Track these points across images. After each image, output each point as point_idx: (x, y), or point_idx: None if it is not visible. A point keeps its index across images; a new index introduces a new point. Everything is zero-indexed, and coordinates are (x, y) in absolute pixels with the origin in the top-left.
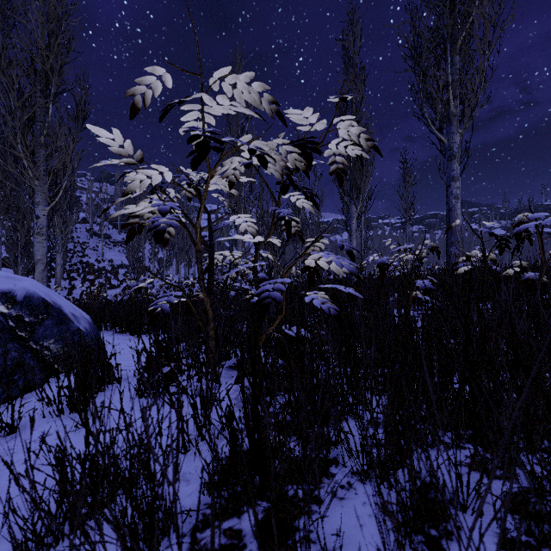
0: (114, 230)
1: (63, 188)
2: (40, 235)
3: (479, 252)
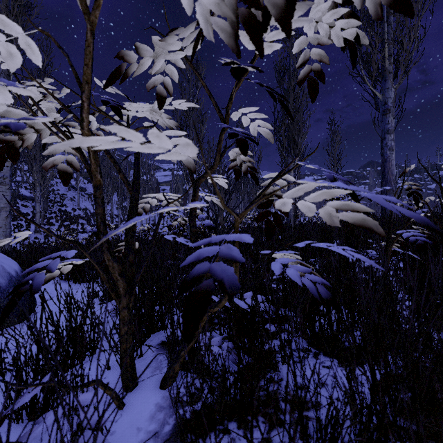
0: (88, 184)
1: None
2: (3, 185)
3: (433, 199)
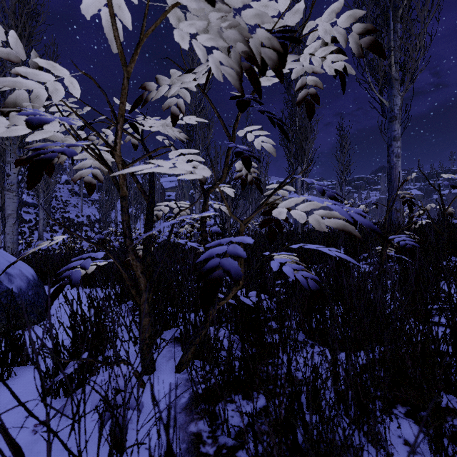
0: None
1: None
2: (10, 191)
3: (434, 206)
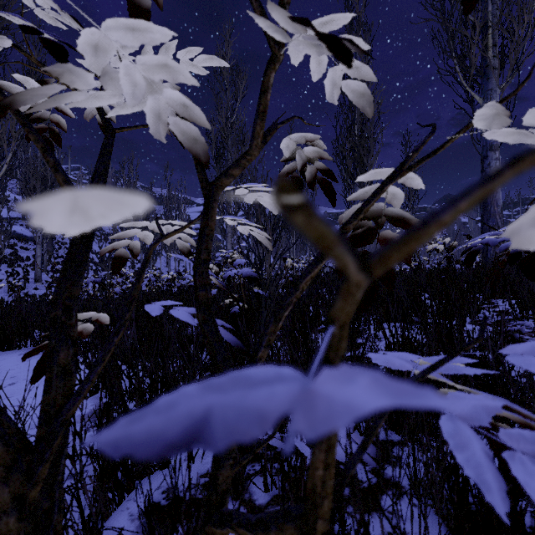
0: None
1: (7, 163)
2: None
3: None
